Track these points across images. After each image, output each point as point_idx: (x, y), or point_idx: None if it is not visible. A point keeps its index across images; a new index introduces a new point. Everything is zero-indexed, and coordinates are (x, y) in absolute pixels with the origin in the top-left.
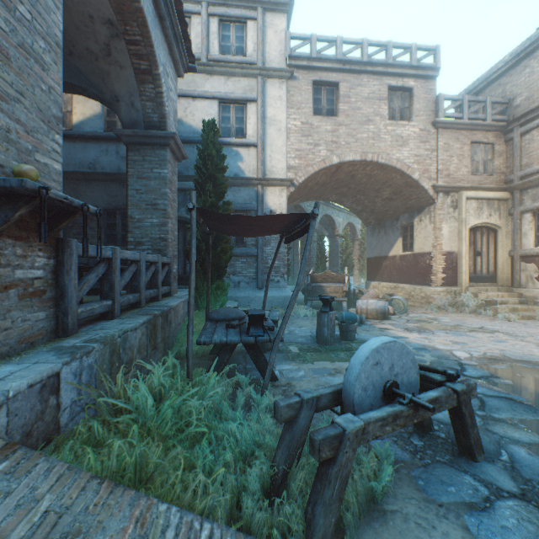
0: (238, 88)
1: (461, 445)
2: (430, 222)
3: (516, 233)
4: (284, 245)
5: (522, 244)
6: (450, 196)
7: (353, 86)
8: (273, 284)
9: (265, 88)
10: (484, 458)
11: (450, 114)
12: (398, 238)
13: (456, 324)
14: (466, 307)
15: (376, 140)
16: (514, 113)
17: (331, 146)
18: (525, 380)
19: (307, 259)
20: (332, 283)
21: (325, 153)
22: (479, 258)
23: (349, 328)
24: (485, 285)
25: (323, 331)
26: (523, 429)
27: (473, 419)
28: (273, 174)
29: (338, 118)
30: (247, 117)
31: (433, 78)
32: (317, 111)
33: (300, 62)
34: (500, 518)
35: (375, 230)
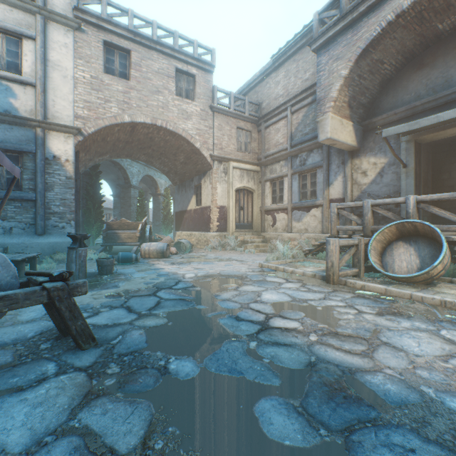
0: (10, 19)
1: (73, 338)
2: (210, 183)
3: (263, 195)
4: (71, 192)
5: (266, 203)
6: (223, 165)
7: (144, 58)
8: (57, 230)
9: (48, 30)
10: (96, 345)
11: (222, 103)
12: (193, 196)
13: (215, 258)
14: (230, 246)
15: (166, 109)
16: (262, 113)
17: (123, 106)
18: (212, 286)
19: (128, 213)
20: (128, 230)
21: (117, 111)
22: (243, 211)
23: (104, 263)
24: (246, 231)
25: (72, 267)
26: (162, 317)
27: (77, 313)
28: (57, 119)
29: (131, 82)
30: (23, 53)
31: (211, 73)
32: (110, 70)
33: (89, 18)
34: (31, 393)
35: (180, 189)
